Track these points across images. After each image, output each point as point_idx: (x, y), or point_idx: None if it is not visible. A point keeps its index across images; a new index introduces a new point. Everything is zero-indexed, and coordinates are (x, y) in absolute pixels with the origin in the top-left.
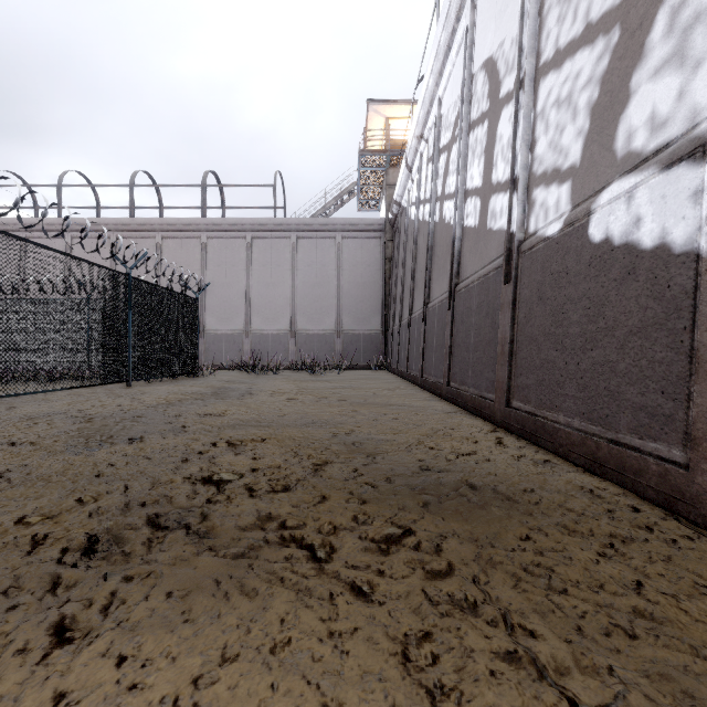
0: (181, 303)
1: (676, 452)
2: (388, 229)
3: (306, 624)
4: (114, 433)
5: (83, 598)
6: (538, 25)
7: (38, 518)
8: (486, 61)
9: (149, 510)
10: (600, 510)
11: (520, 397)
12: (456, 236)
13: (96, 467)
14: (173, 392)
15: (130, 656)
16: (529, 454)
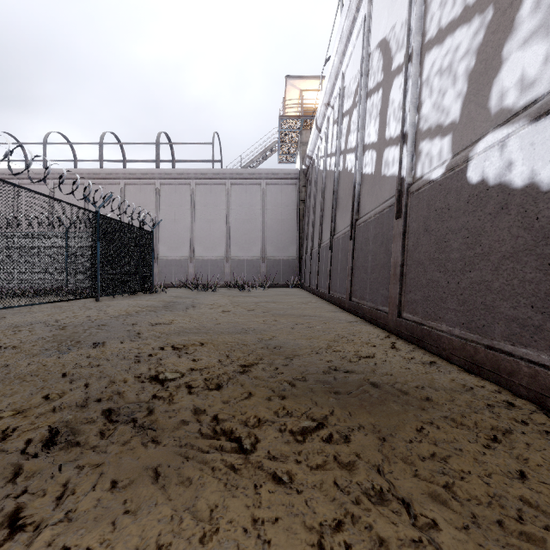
0: (139, 235)
1: (545, 357)
2: (302, 177)
3: (233, 513)
4: (82, 339)
5: (38, 487)
6: (423, 10)
7: (10, 412)
8: (381, 41)
9: (104, 406)
10: (481, 405)
11: (409, 309)
12: (357, 182)
13: (64, 368)
14: (132, 305)
15: (73, 546)
16: (418, 356)
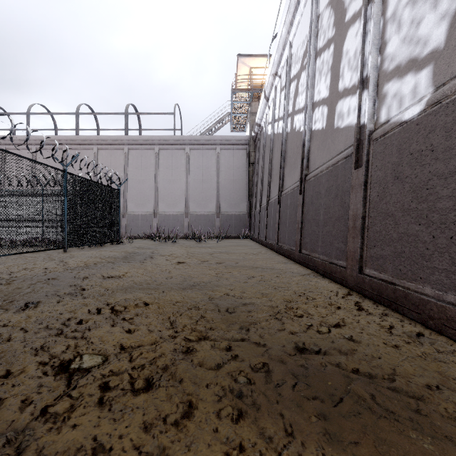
0: (106, 192)
1: None
2: (251, 143)
3: None
4: (18, 297)
5: None
6: None
7: None
8: None
9: None
10: None
11: (374, 265)
12: (306, 138)
13: None
14: (95, 256)
15: None
16: (397, 325)
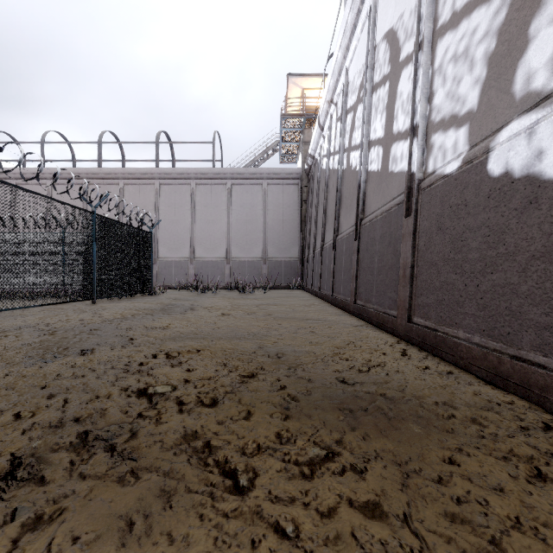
0: (138, 235)
1: None
2: (304, 177)
3: None
4: (70, 345)
5: None
6: None
7: None
8: (387, 32)
9: (80, 427)
10: (513, 427)
11: (421, 314)
12: (362, 180)
13: (44, 379)
14: (129, 308)
15: None
16: (433, 366)
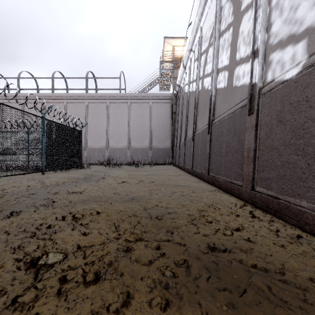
0: (72, 132)
1: None
2: (173, 98)
3: None
4: (6, 207)
5: None
6: None
7: None
8: None
9: None
10: None
11: (263, 185)
12: (212, 94)
13: None
14: (64, 177)
15: None
16: (282, 229)
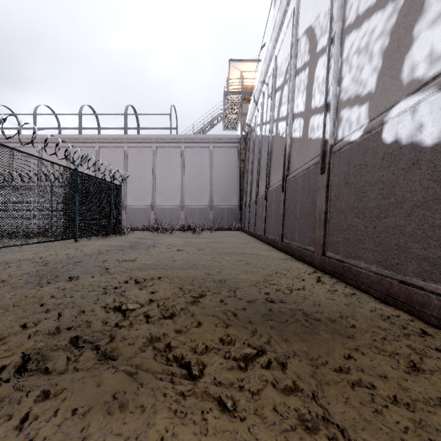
0: (110, 188)
1: None
2: (242, 141)
3: (181, 440)
4: (60, 273)
5: (5, 413)
6: (344, 1)
7: None
8: (307, 29)
9: (72, 334)
10: (398, 333)
11: (332, 249)
12: (287, 144)
13: (42, 299)
14: (104, 245)
15: None
16: (340, 289)
